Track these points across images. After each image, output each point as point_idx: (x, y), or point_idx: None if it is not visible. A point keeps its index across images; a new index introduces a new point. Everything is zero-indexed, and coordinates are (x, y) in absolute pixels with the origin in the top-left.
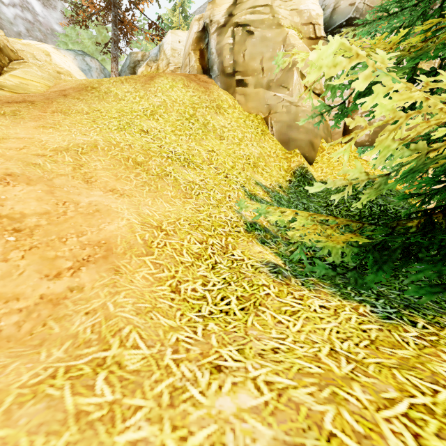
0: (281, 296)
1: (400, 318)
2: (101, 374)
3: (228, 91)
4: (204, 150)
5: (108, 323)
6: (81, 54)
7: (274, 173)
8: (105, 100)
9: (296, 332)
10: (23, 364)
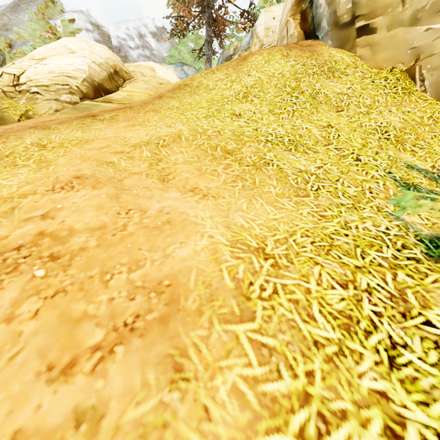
0: None
1: None
2: None
3: (344, 48)
4: (316, 127)
5: None
6: (180, 65)
7: (436, 149)
8: (196, 93)
9: None
10: None
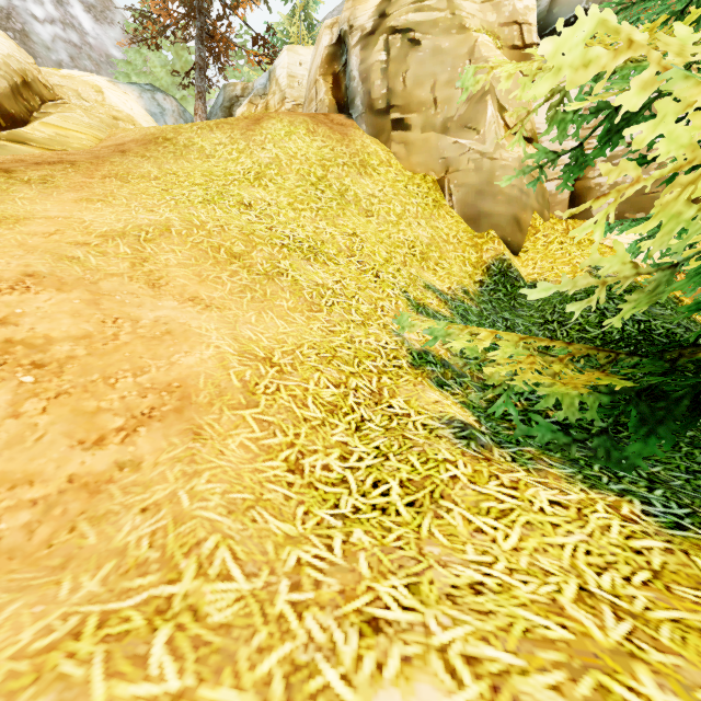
0: (478, 481)
1: (700, 527)
2: (161, 631)
3: (379, 138)
4: (341, 234)
5: (178, 529)
6: (150, 90)
7: (455, 270)
8: (185, 157)
9: (511, 551)
10: (27, 607)
